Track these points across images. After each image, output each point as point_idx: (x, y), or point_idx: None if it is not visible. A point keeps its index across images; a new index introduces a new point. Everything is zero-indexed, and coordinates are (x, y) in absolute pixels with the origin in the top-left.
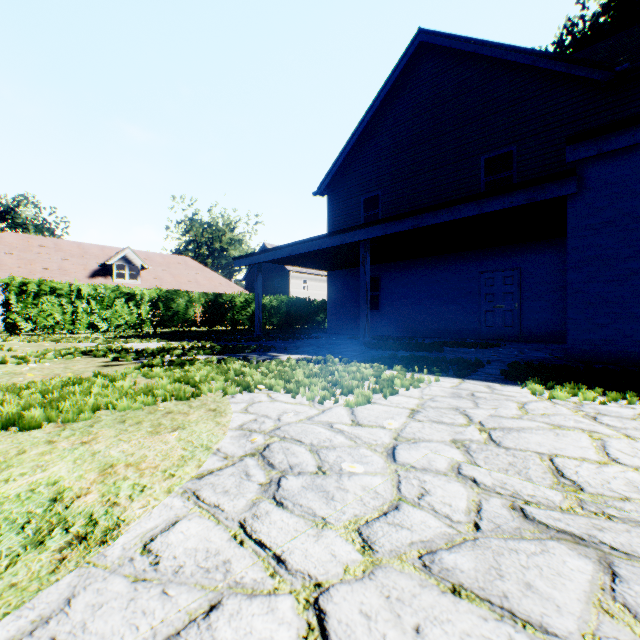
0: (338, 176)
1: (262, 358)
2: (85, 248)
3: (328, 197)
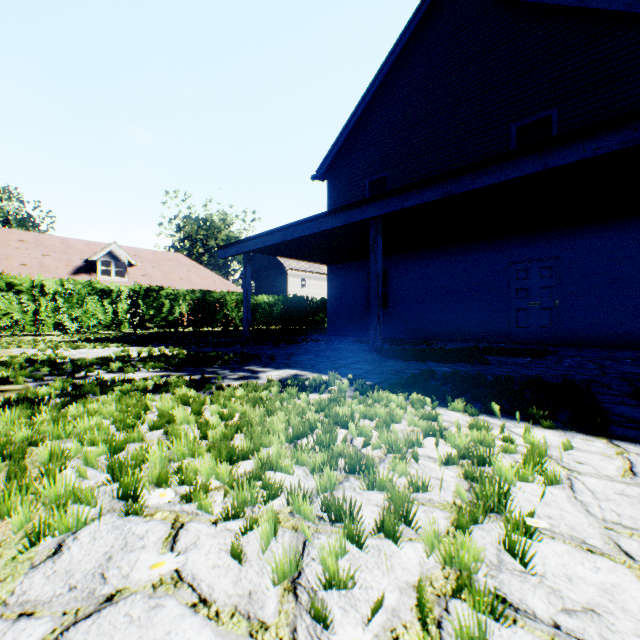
0: (340, 157)
1: (232, 376)
2: (69, 243)
3: (328, 181)
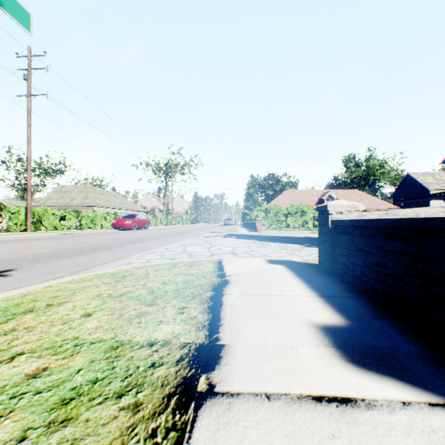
0: None
1: None
2: (310, 192)
3: None
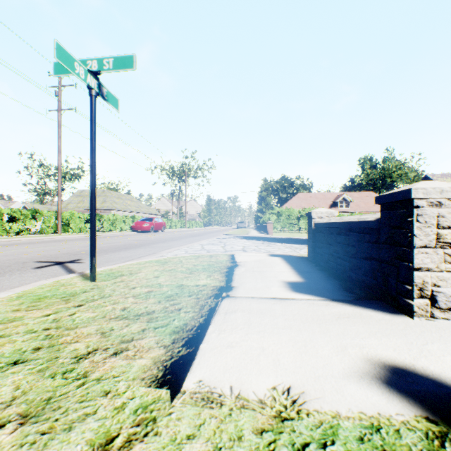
0: None
1: None
2: (324, 195)
3: None
